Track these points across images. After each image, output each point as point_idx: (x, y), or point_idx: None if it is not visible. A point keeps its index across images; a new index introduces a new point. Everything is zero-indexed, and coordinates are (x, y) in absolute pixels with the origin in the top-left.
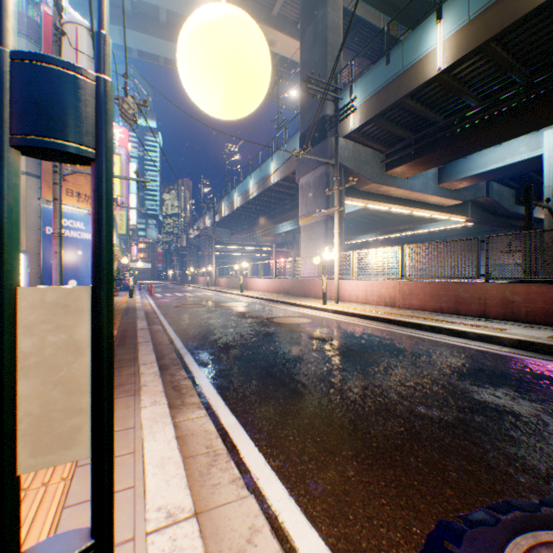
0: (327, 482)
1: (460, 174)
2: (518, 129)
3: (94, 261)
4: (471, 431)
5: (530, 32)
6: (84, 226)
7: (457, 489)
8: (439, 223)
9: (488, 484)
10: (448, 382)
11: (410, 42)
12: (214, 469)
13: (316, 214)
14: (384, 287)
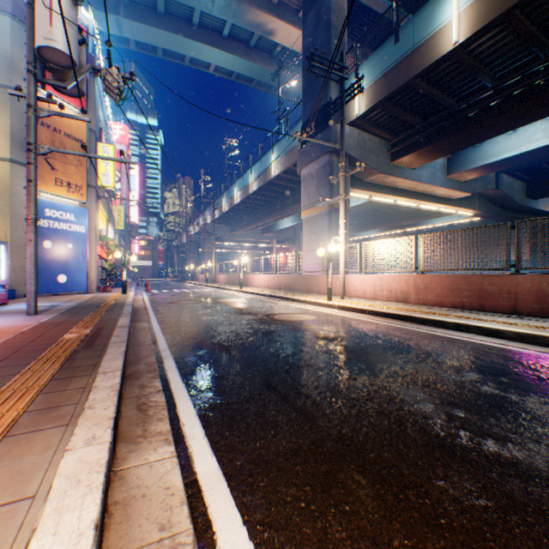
0: None
1: (470, 165)
2: (538, 110)
3: None
4: None
5: None
6: (74, 218)
7: None
8: (444, 218)
9: None
10: (508, 399)
11: (422, 17)
12: None
13: (320, 204)
14: (396, 281)
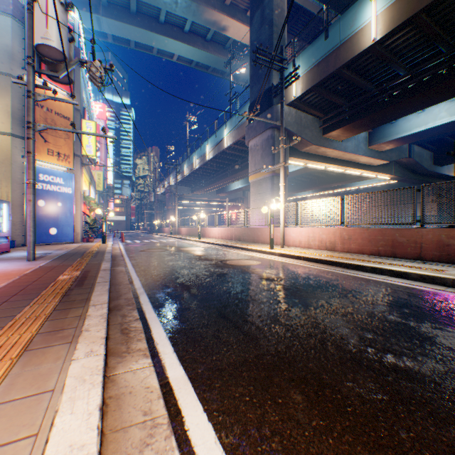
0: None
1: (387, 138)
2: (442, 94)
3: None
4: None
5: None
6: (63, 182)
7: None
8: (366, 181)
9: None
10: (407, 325)
11: (347, 18)
12: (148, 452)
13: (264, 170)
14: (325, 233)
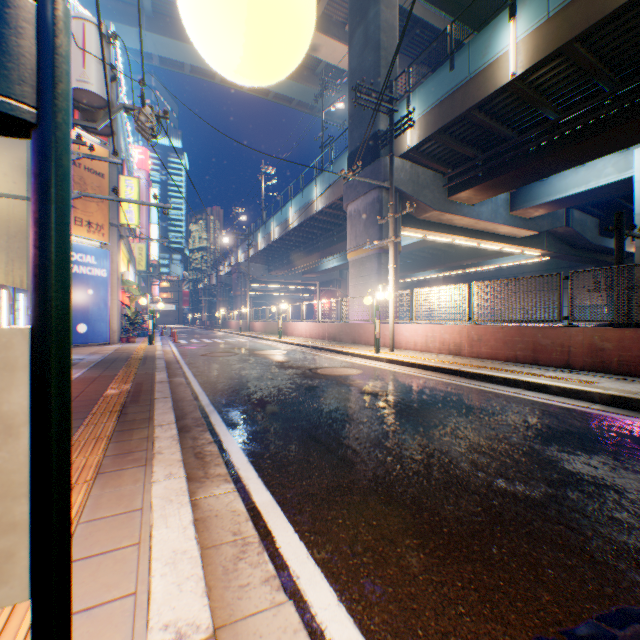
0: (387, 582)
1: (535, 200)
2: (605, 146)
3: (35, 287)
4: (566, 512)
5: (620, 30)
6: (95, 261)
7: (556, 592)
8: (510, 257)
9: (595, 585)
10: (530, 448)
11: (478, 44)
12: (242, 564)
13: (367, 247)
14: (448, 332)
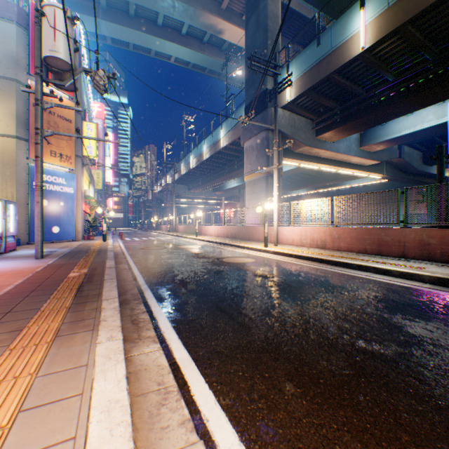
0: (277, 425)
1: (377, 139)
2: (428, 99)
3: None
4: (413, 367)
5: (440, 15)
6: (65, 182)
7: (412, 434)
8: (359, 180)
9: (443, 427)
10: (381, 316)
11: (338, 27)
12: (164, 409)
13: (259, 171)
14: (316, 232)
